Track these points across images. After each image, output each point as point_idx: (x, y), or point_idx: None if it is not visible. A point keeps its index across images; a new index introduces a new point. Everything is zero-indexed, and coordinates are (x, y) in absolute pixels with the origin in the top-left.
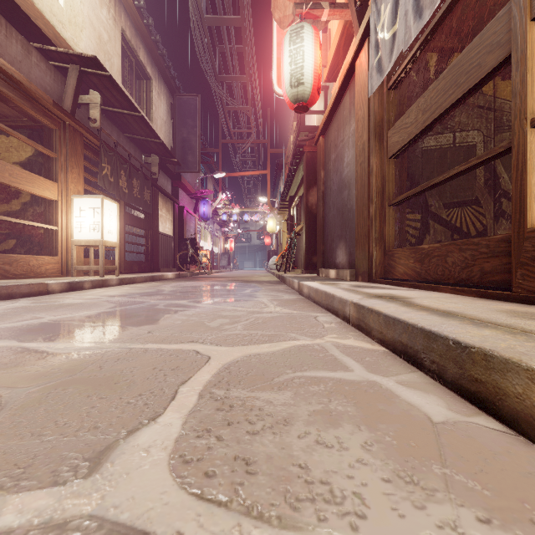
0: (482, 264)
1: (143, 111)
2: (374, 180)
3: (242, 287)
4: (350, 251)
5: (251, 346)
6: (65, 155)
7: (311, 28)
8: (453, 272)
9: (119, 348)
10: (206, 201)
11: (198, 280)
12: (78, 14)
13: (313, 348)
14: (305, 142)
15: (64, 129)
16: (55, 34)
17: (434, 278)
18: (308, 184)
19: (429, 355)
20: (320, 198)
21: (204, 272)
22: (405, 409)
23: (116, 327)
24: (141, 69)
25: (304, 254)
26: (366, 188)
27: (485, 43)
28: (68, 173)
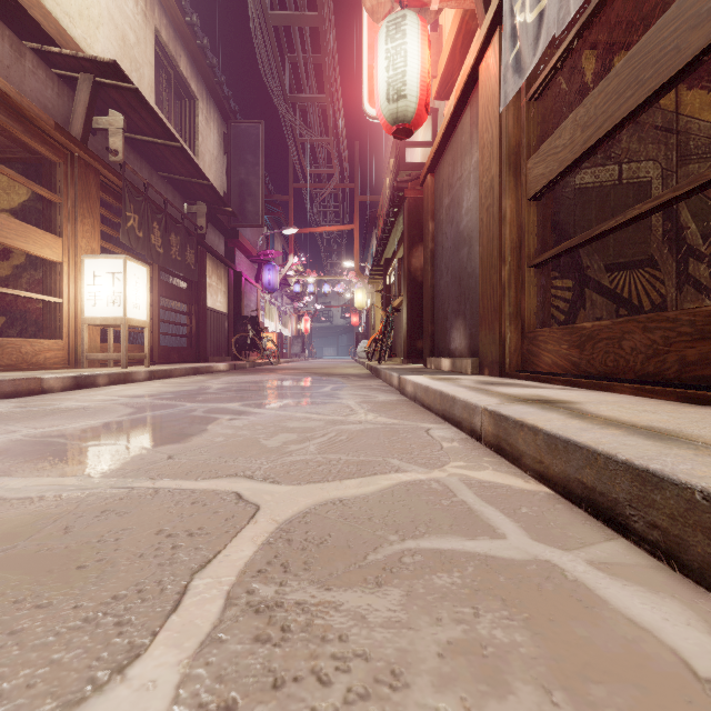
0: (683, 351)
1: (185, 143)
2: (508, 231)
3: (319, 382)
4: (472, 332)
5: (328, 484)
6: (73, 200)
7: (416, 18)
8: (633, 363)
9: (112, 487)
10: (273, 265)
11: (260, 373)
12: (93, 5)
13: (429, 487)
14: (407, 184)
15: (72, 164)
16: (59, 30)
17: (601, 372)
18: (410, 241)
19: (644, 513)
20: (428, 260)
21: (269, 362)
22: (629, 636)
23: (121, 448)
24: (183, 85)
25: (405, 337)
26: (496, 242)
27: (687, 13)
28: (78, 224)
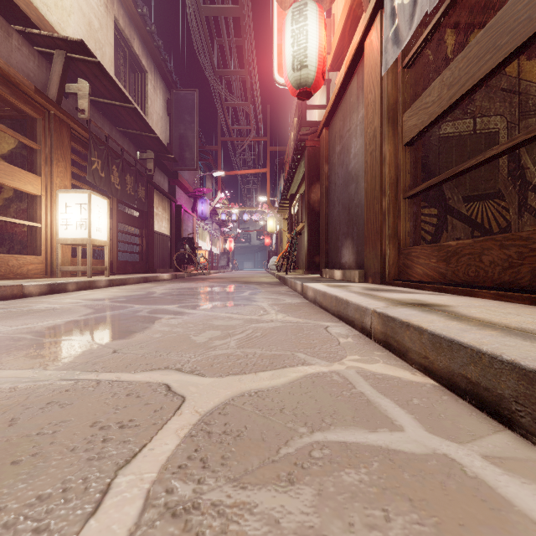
0: (534, 263)
1: (138, 105)
2: (388, 170)
3: (240, 288)
4: (358, 249)
5: (245, 376)
6: (50, 147)
7: (315, 5)
8: (491, 274)
9: (61, 379)
10: (205, 199)
11: (195, 281)
12: None
13: (331, 379)
14: (307, 136)
15: (49, 119)
16: (39, 17)
17: (464, 280)
18: (310, 180)
19: (531, 409)
20: (324, 194)
21: (202, 273)
22: None
23: (76, 343)
24: (136, 61)
25: (306, 254)
26: (378, 179)
27: None
28: (54, 166)
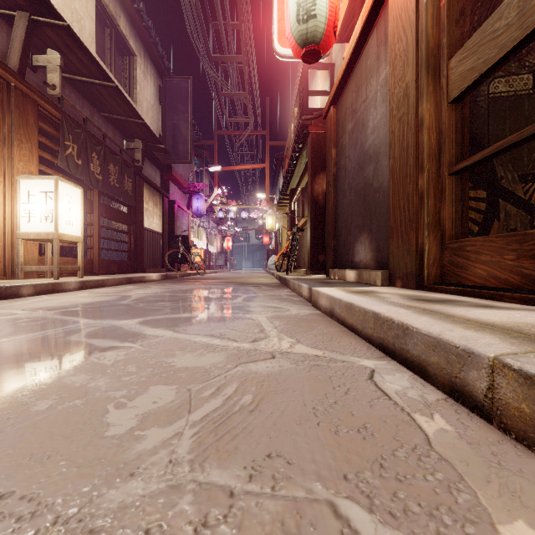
0: None
1: (125, 91)
2: (427, 137)
3: (233, 292)
4: (379, 245)
5: None
6: (10, 126)
7: None
8: None
9: None
10: (200, 195)
11: (185, 282)
12: None
13: None
14: (310, 121)
15: (8, 92)
16: None
17: None
18: (313, 170)
19: None
20: (331, 182)
21: (197, 273)
22: None
23: None
24: (123, 42)
25: (309, 252)
26: (412, 150)
27: None
28: (15, 148)
